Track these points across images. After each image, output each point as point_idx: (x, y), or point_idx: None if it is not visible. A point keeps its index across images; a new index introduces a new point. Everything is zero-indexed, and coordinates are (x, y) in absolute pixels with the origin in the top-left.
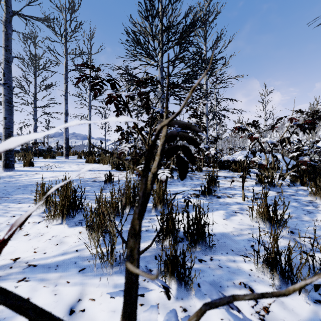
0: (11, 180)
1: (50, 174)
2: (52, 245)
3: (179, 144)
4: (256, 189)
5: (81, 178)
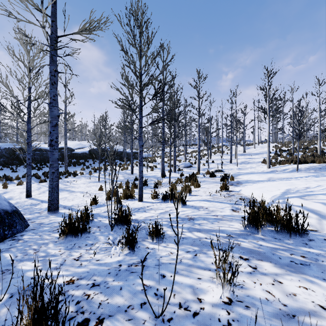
0: None
1: None
2: None
3: None
4: None
5: None
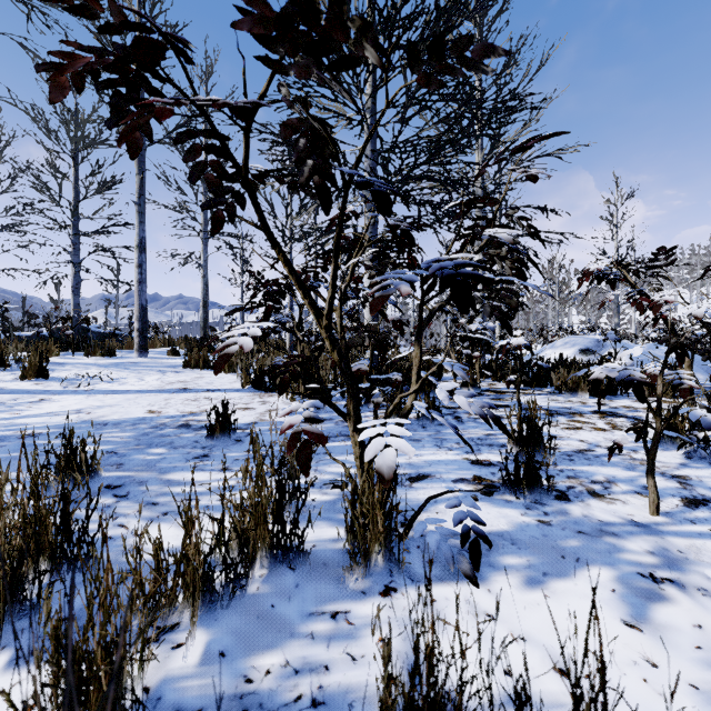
0: None
1: (78, 401)
2: None
3: (412, 320)
4: (668, 462)
5: (151, 417)
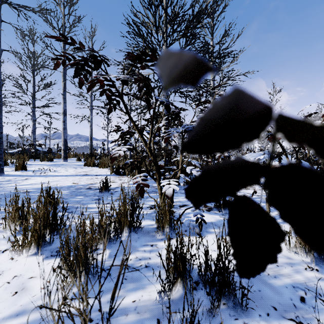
0: None
1: (42, 179)
2: (9, 294)
3: None
4: None
5: (74, 185)
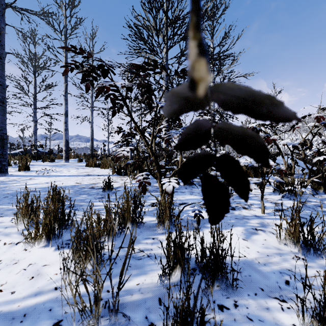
0: (0, 187)
1: (46, 179)
2: (26, 278)
3: None
4: (275, 198)
5: (77, 185)
